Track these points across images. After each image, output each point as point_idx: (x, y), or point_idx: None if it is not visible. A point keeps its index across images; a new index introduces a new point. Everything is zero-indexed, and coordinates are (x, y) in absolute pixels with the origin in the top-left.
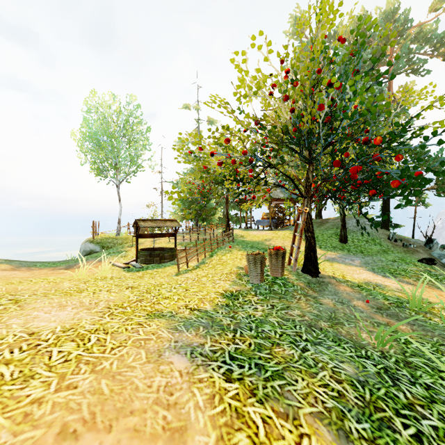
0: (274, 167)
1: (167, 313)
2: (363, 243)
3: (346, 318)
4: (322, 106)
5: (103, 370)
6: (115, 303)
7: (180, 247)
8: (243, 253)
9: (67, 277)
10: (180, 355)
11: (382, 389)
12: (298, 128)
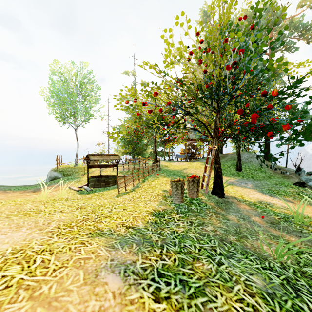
0: (191, 115)
1: (106, 231)
2: (253, 171)
3: (248, 232)
4: (229, 66)
5: (41, 296)
6: (64, 223)
7: (121, 174)
8: (167, 179)
9: (32, 198)
10: (114, 275)
11: (288, 301)
12: (209, 85)
